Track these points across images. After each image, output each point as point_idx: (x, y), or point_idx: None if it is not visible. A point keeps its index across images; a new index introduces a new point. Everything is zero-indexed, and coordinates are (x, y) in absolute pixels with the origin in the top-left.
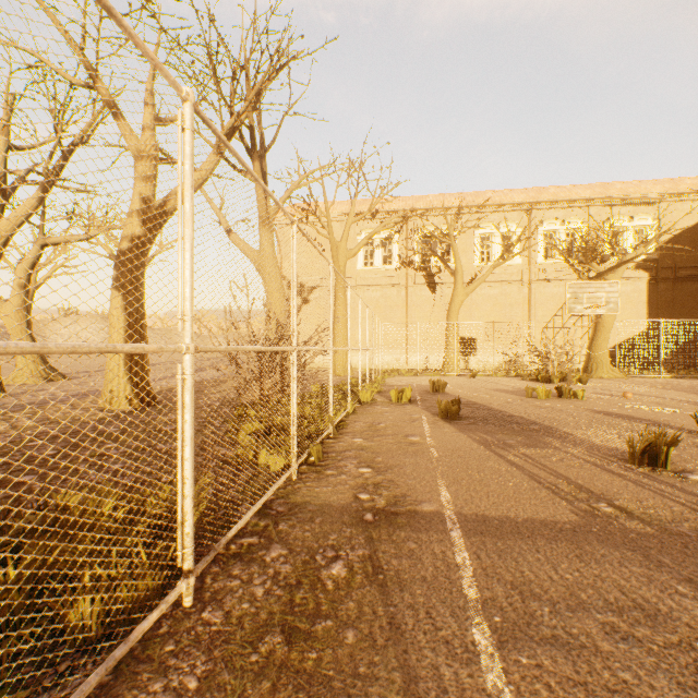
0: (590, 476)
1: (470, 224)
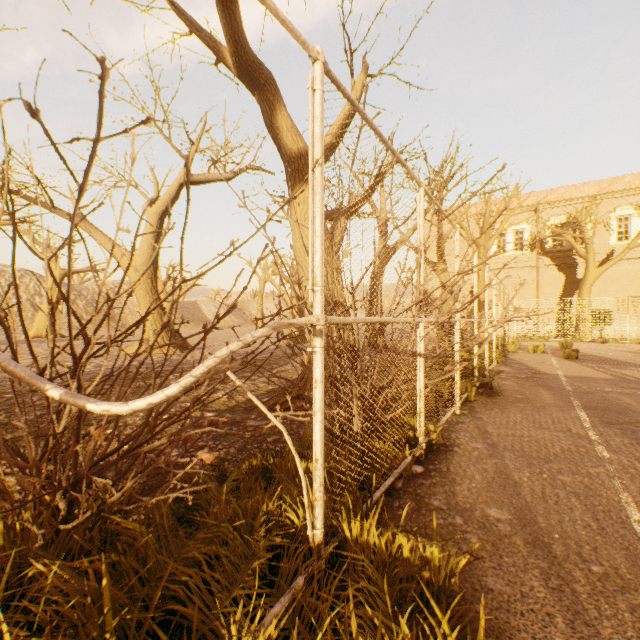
0: (637, 374)
1: (605, 208)
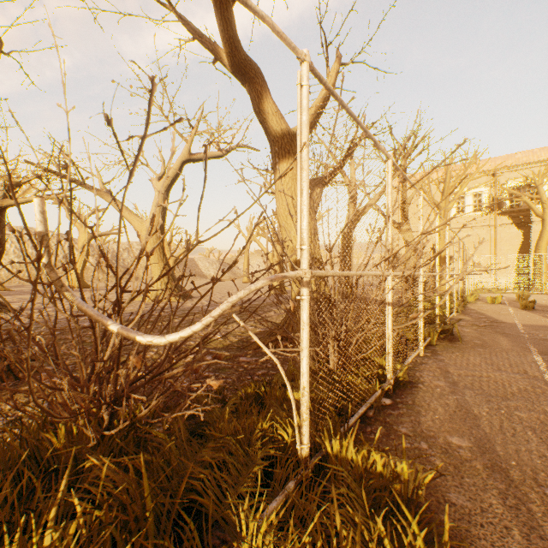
0: None
1: None
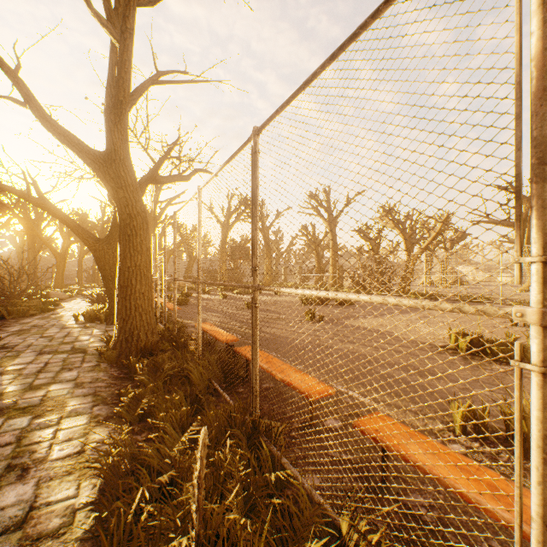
0: None
1: None
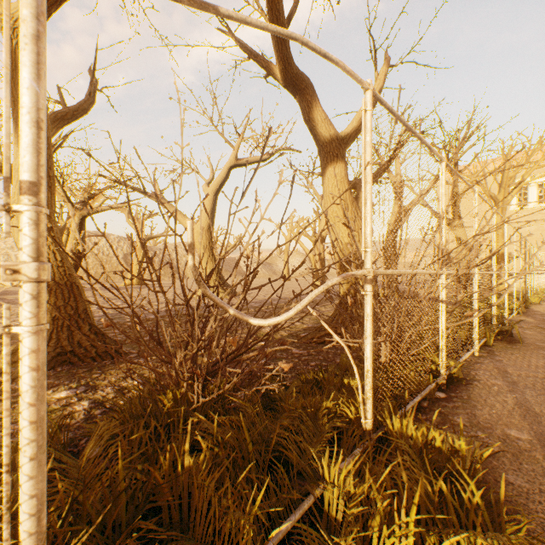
0: None
1: None
